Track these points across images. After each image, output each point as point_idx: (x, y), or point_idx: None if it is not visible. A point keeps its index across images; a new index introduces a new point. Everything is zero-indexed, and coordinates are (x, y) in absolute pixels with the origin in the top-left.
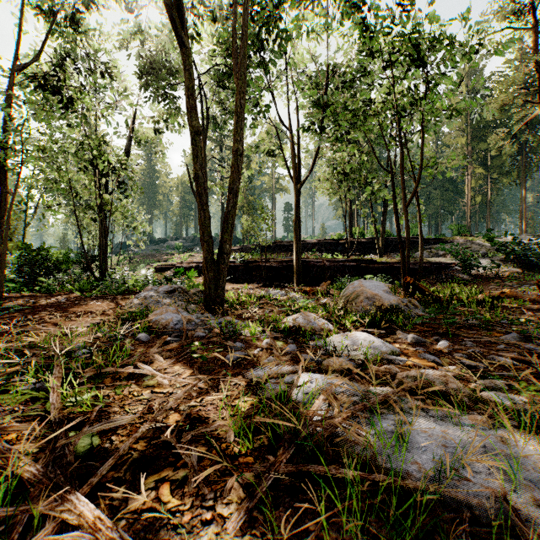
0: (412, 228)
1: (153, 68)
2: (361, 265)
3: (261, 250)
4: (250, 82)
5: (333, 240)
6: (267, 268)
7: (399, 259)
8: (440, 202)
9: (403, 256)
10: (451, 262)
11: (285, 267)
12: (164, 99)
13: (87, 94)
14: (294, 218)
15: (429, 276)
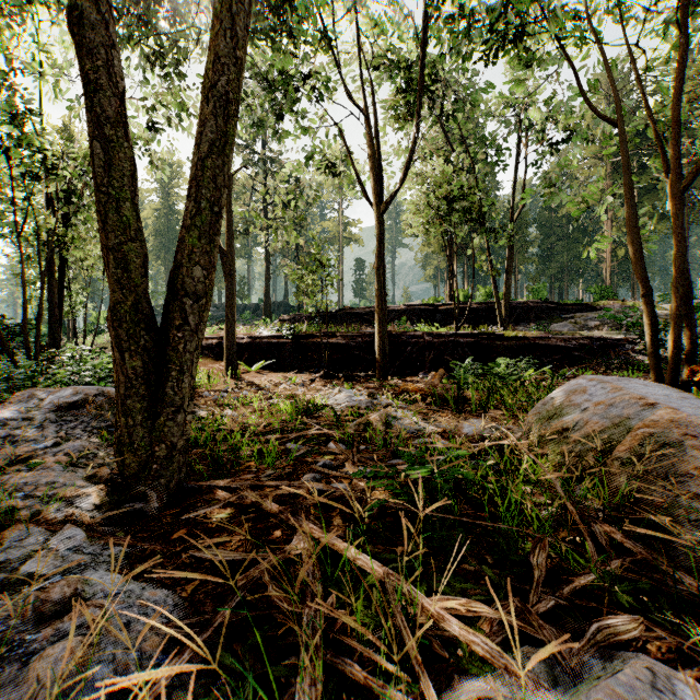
0: (538, 290)
1: (134, 2)
2: (482, 342)
3: (323, 320)
4: (298, 1)
5: (429, 305)
6: (331, 347)
7: (536, 333)
8: (567, 257)
9: (652, 317)
10: (622, 338)
11: (360, 344)
12: (159, 65)
13: (1, 28)
14: (377, 262)
15: (591, 359)
